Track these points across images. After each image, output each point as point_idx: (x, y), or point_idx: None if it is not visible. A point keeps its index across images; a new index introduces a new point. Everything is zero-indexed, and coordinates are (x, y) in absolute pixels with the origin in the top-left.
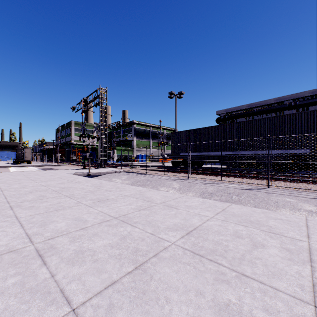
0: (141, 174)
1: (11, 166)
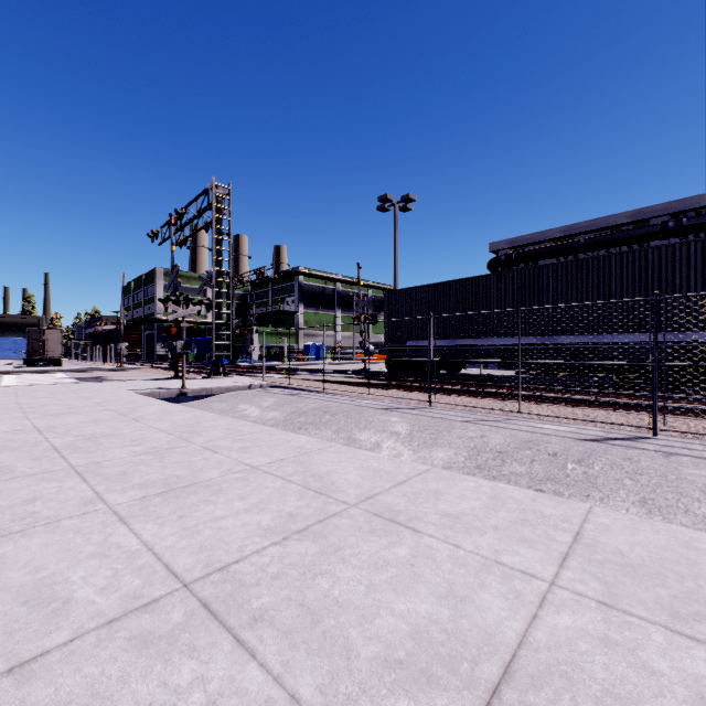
0: (311, 393)
1: (9, 372)
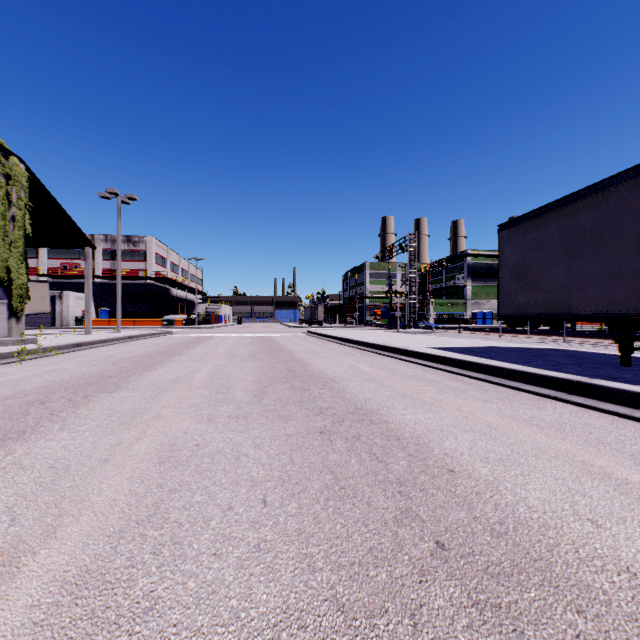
0: (453, 334)
1: (312, 327)
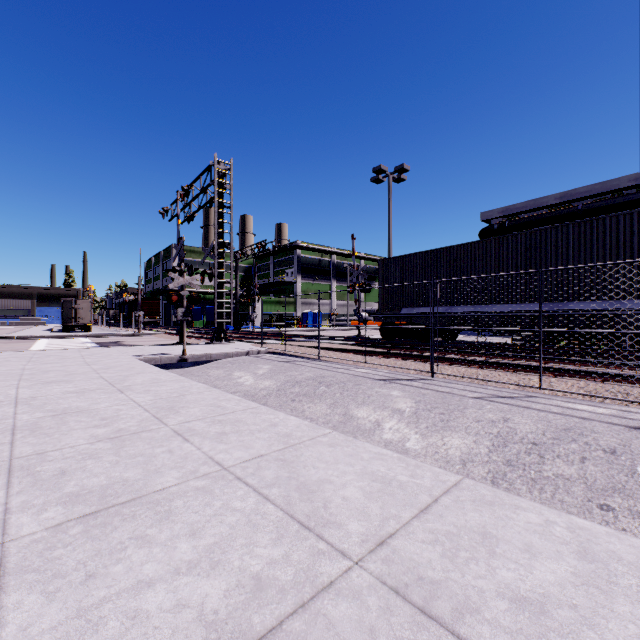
0: (306, 360)
1: (44, 337)
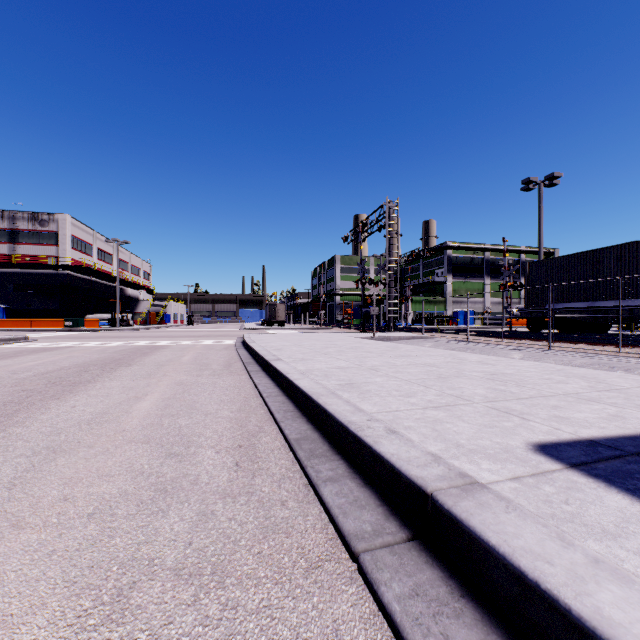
0: (458, 342)
1: (267, 329)
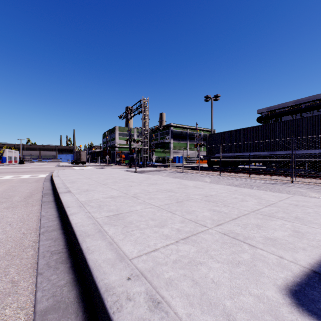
0: (178, 172)
1: (73, 166)
